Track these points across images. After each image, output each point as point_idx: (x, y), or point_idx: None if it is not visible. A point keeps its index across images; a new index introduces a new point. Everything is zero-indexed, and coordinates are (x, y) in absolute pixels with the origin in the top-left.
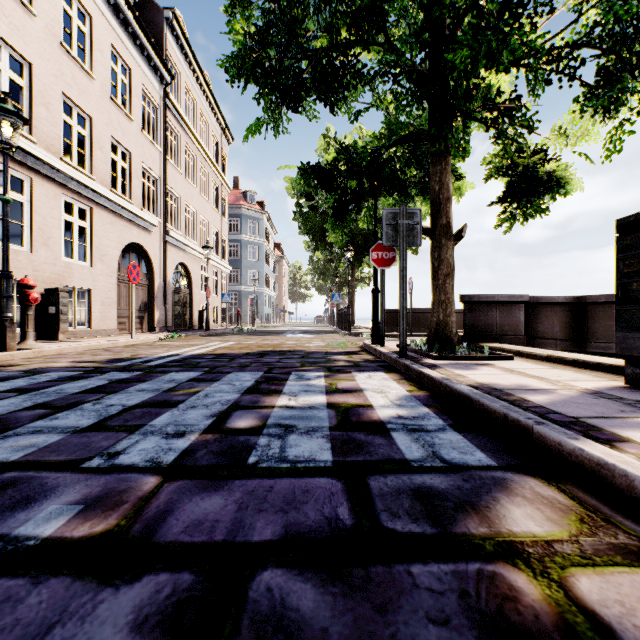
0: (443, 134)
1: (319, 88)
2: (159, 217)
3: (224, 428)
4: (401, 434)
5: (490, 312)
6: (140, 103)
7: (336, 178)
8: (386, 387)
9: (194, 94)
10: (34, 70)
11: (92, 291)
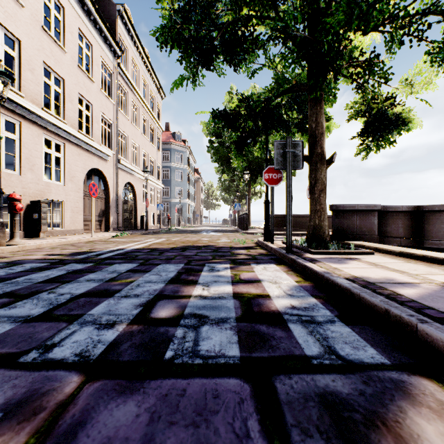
0: (319, 84)
1: (226, 52)
2: (113, 150)
3: (148, 318)
4: (297, 326)
5: (352, 218)
6: (99, 70)
7: (238, 120)
8: (278, 278)
9: (137, 64)
10: (23, 45)
11: (65, 202)
